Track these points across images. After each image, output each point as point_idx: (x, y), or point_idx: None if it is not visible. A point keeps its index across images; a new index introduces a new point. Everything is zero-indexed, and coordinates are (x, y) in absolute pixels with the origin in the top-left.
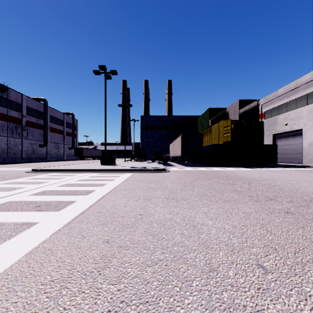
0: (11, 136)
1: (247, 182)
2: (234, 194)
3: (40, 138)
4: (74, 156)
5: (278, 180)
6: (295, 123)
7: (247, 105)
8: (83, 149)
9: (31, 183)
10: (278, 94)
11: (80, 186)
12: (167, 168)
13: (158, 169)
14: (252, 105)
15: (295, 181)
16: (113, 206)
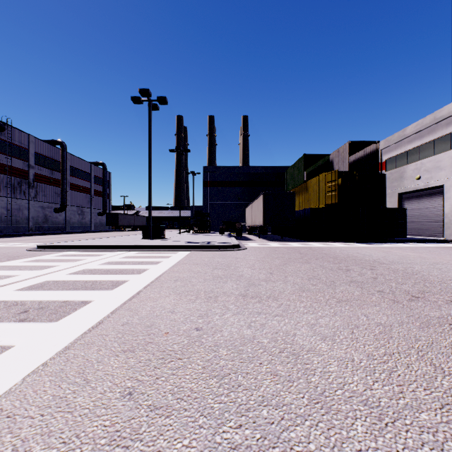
0: (13, 196)
1: (369, 267)
2: (354, 289)
3: (55, 199)
4: (106, 226)
5: (416, 263)
6: (432, 177)
7: (360, 150)
8: (119, 216)
9: (29, 268)
10: (406, 134)
11: (105, 274)
12: (242, 244)
13: (228, 246)
14: (368, 150)
15: (443, 265)
16: (153, 311)
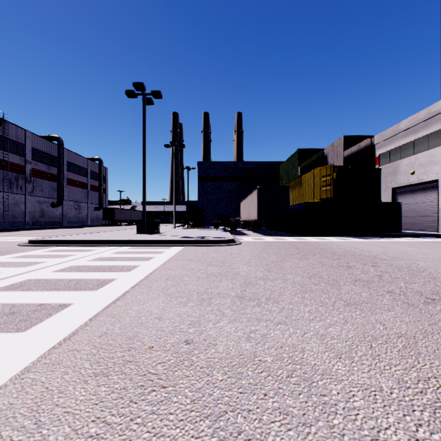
0: (10, 190)
1: (370, 263)
2: (361, 289)
3: (52, 194)
4: (103, 220)
5: (419, 260)
6: (427, 172)
7: (355, 144)
8: (115, 211)
9: (13, 265)
10: (399, 129)
11: (92, 271)
12: (237, 239)
13: (223, 241)
14: (363, 145)
15: None
16: (138, 317)
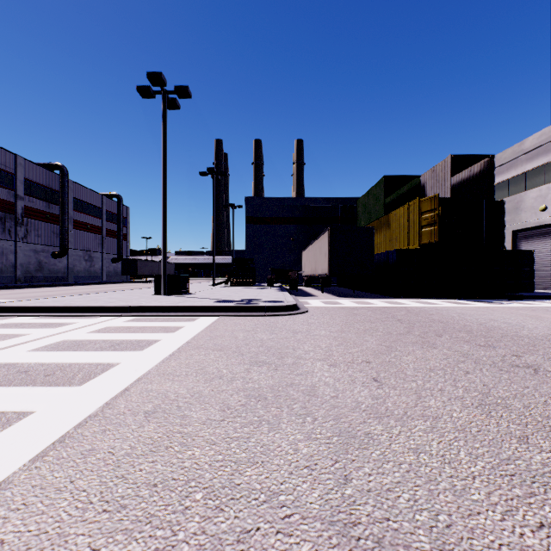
0: None
1: None
2: None
3: (53, 241)
4: (123, 275)
5: None
6: None
7: (464, 169)
8: (138, 263)
9: None
10: (524, 149)
11: (4, 383)
12: (300, 303)
13: (280, 308)
14: (477, 169)
15: None
16: None
